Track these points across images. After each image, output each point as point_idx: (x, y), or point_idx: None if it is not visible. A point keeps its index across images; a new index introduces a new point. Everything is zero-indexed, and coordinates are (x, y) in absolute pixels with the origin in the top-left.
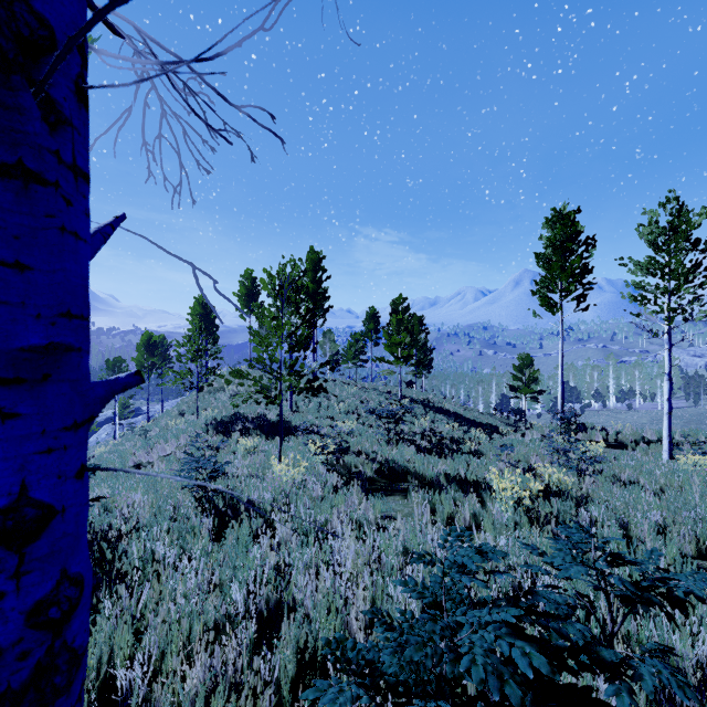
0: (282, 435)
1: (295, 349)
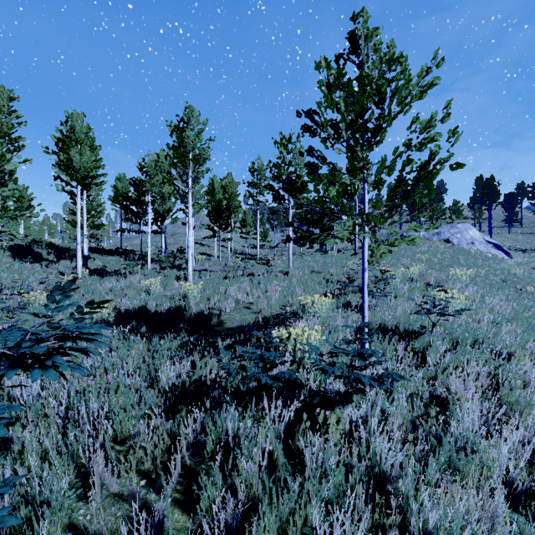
0: (363, 313)
1: (351, 157)
